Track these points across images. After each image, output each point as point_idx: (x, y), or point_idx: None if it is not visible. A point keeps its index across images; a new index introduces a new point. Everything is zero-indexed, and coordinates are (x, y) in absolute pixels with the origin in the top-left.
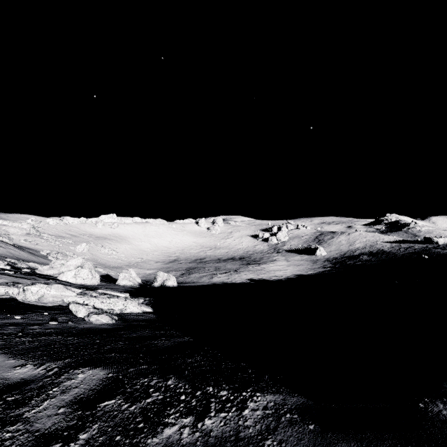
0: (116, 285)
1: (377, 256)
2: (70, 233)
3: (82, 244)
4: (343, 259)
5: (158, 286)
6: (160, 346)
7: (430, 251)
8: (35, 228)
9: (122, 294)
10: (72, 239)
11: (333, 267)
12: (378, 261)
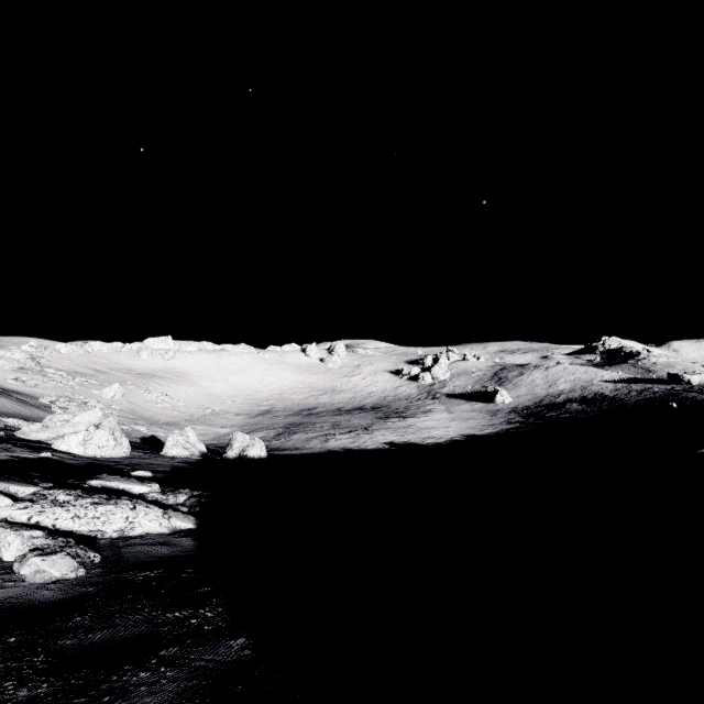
0: (161, 456)
1: (594, 404)
2: (95, 368)
3: (113, 385)
4: (540, 409)
5: (234, 456)
6: None
7: (680, 396)
8: (34, 358)
9: (144, 486)
10: (97, 378)
11: (524, 423)
12: (596, 412)
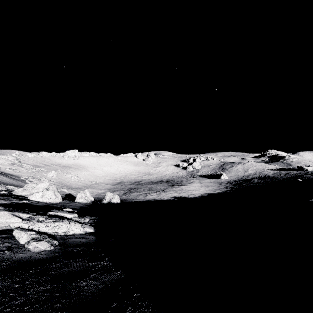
0: (74, 202)
1: (264, 180)
2: (44, 163)
3: (52, 171)
4: (240, 182)
5: (106, 202)
6: (83, 294)
7: (302, 176)
8: (18, 159)
9: (71, 214)
10: (45, 168)
11: (233, 188)
12: (265, 183)
